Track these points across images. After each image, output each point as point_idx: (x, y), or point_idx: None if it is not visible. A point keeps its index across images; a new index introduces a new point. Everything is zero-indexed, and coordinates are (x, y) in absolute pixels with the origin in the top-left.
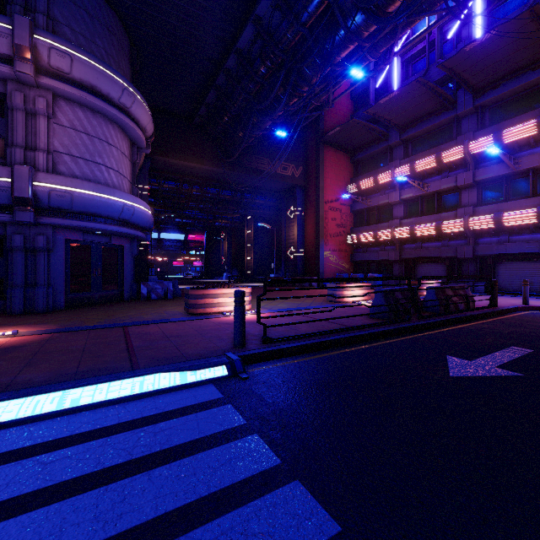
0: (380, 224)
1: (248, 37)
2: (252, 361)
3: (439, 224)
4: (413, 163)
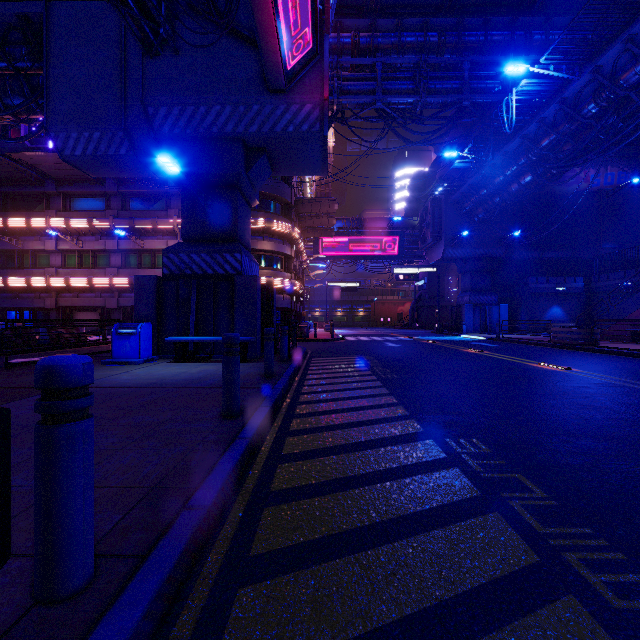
0: (35, 269)
1: None
2: None
3: (91, 279)
4: (68, 219)
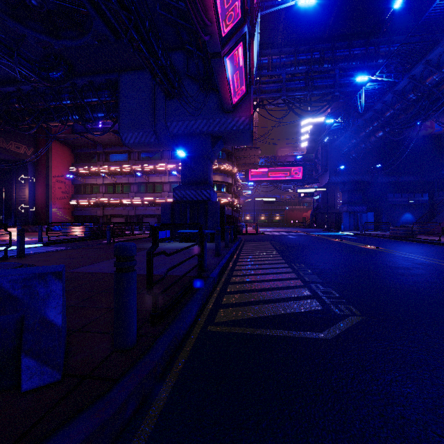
0: (92, 194)
1: (9, 90)
2: (47, 244)
3: (121, 199)
4: (109, 166)
